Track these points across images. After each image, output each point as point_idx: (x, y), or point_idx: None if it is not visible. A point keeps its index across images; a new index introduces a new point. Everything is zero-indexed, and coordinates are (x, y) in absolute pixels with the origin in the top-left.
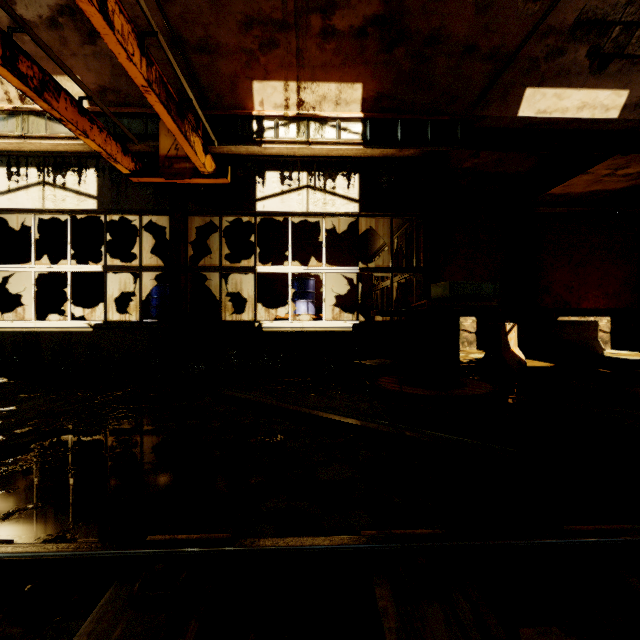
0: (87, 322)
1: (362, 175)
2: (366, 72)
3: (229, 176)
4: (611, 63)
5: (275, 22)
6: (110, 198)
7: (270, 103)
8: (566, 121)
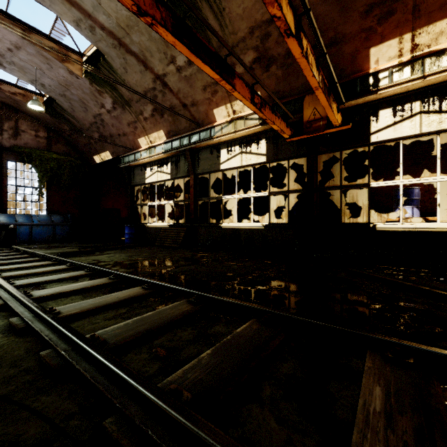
0: (260, 223)
1: None
2: None
3: (350, 122)
4: None
5: None
6: (272, 153)
7: (384, 58)
8: None
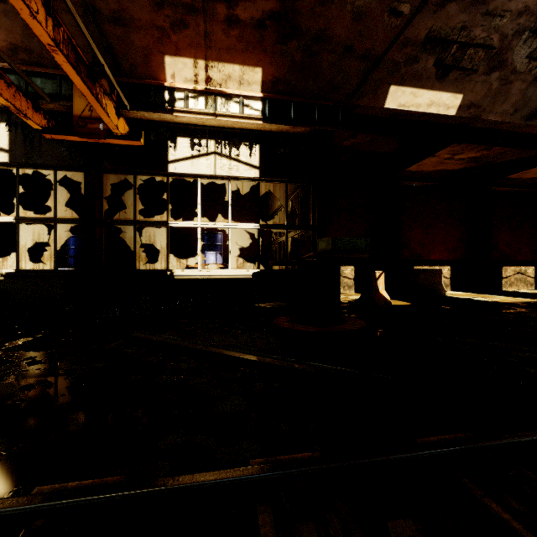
0: None
1: (262, 146)
2: (265, 59)
3: (142, 139)
4: (451, 72)
5: (185, 5)
6: (23, 152)
7: (181, 77)
8: (419, 114)
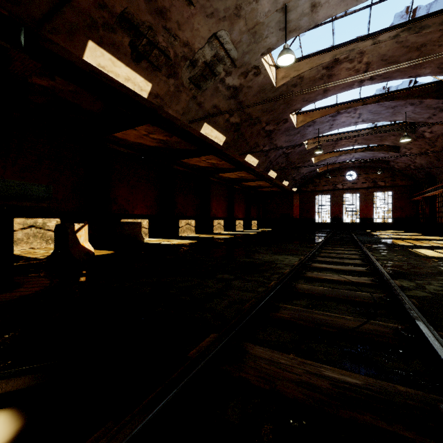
0: None
1: None
2: None
3: None
4: (143, 60)
5: None
6: None
7: None
8: (119, 84)
